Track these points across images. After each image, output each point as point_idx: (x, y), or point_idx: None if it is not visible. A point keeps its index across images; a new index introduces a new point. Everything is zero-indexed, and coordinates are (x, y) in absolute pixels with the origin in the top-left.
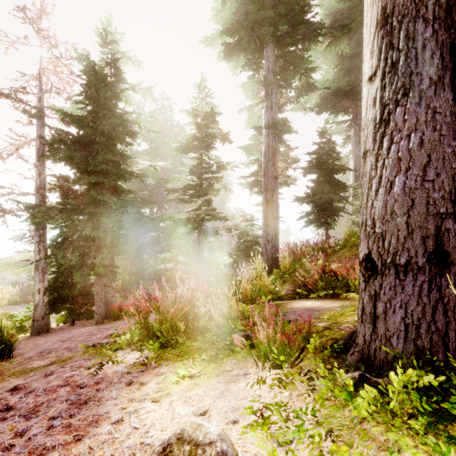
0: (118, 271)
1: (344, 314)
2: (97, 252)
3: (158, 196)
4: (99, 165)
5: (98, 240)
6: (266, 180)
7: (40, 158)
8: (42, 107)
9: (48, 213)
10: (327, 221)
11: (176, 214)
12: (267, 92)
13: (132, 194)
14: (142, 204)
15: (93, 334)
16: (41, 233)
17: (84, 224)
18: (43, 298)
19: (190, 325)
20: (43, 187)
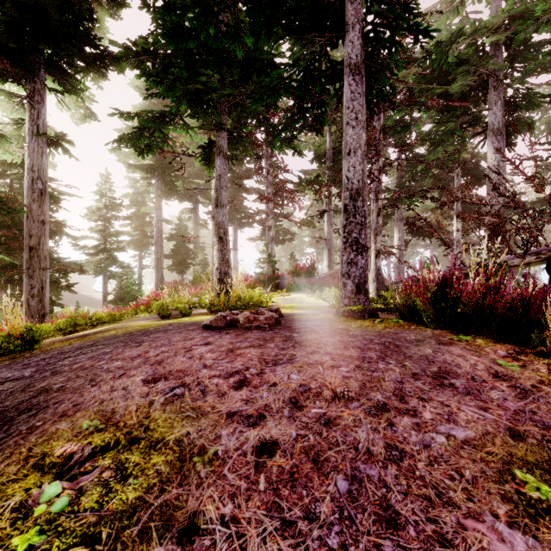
0: None
1: None
2: None
3: None
4: None
5: None
6: (157, 247)
7: None
8: None
9: None
10: (183, 269)
11: (85, 263)
12: (157, 199)
13: None
14: None
15: None
16: None
17: None
18: None
19: None
20: None
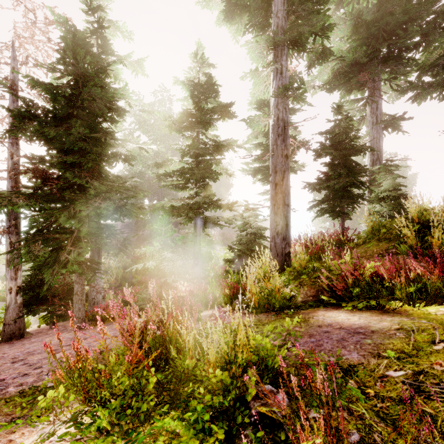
0: (112, 265)
1: (420, 349)
2: (74, 246)
3: (157, 189)
4: (77, 143)
5: (78, 232)
6: (274, 160)
7: (11, 136)
8: (15, 79)
9: (8, 197)
10: (343, 210)
11: (169, 202)
12: (276, 54)
13: (121, 180)
14: (133, 192)
15: (56, 351)
16: (12, 223)
17: (59, 212)
18: (15, 298)
19: (173, 359)
20: (16, 171)
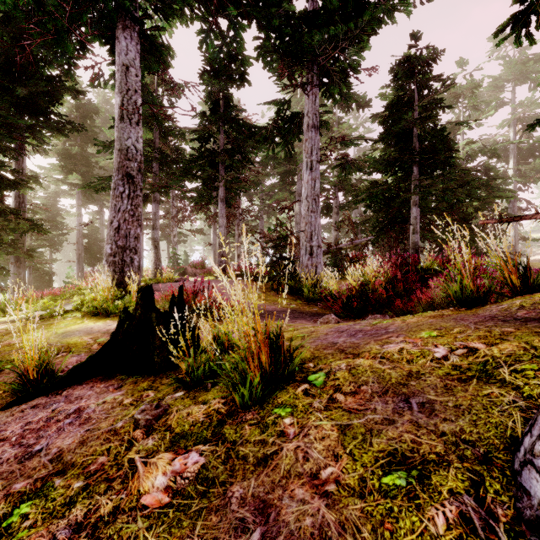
0: None
1: None
2: None
3: None
4: None
5: None
6: (79, 245)
7: None
8: None
9: None
10: (94, 263)
11: None
12: (79, 207)
13: None
14: None
15: None
16: None
17: None
18: None
19: None
20: None
